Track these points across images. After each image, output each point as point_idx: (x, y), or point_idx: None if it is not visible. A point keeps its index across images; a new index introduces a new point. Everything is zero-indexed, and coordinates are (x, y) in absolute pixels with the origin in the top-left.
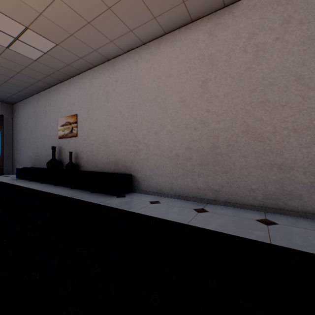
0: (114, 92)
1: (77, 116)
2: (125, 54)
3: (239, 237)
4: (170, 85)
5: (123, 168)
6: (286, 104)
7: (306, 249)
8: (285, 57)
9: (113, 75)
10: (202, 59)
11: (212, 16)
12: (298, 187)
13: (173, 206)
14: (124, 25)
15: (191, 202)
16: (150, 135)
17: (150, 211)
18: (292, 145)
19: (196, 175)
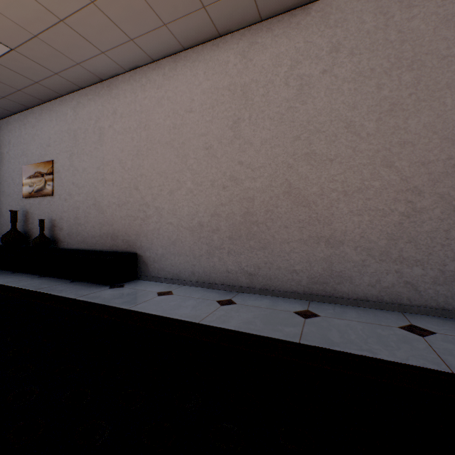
0: (111, 129)
1: (53, 163)
2: (127, 74)
3: (261, 337)
4: (191, 124)
5: (124, 244)
6: (335, 158)
7: (339, 347)
8: (334, 97)
9: (109, 103)
10: (233, 91)
11: (247, 31)
12: (349, 266)
13: (189, 298)
14: (120, 31)
15: (218, 290)
16: (164, 195)
17: (152, 307)
18: (342, 212)
19: (226, 253)
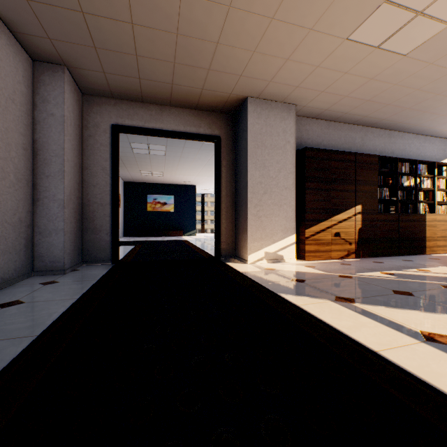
0: None
1: None
2: None
3: (24, 353)
4: None
5: None
6: None
7: (47, 321)
8: None
9: None
10: None
11: None
12: None
13: None
14: None
15: None
16: None
17: None
18: None
19: None
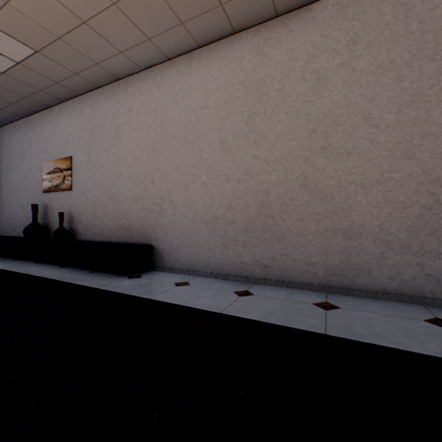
0: (127, 126)
1: (71, 159)
2: (143, 73)
3: (286, 327)
4: (205, 119)
5: (139, 236)
6: (352, 151)
7: (367, 339)
8: (351, 89)
9: (125, 101)
10: (247, 86)
11: (261, 28)
12: (367, 259)
13: (206, 288)
14: (139, 31)
15: (233, 282)
16: (178, 189)
17: (172, 297)
18: (360, 204)
19: (240, 246)
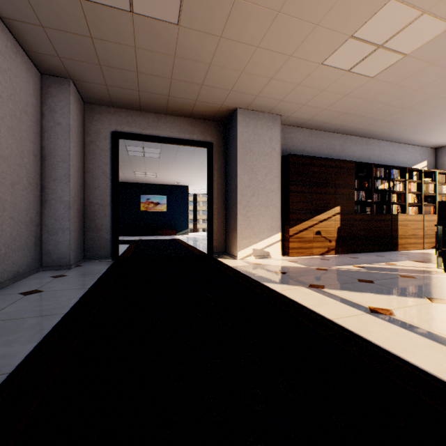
0: None
1: None
2: None
3: (60, 324)
4: None
5: None
6: None
7: (69, 304)
8: None
9: None
10: None
11: None
12: None
13: None
14: None
15: None
16: None
17: None
18: None
19: None
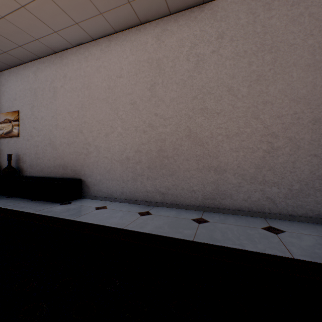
0: (63, 88)
1: (18, 113)
2: (74, 48)
3: (167, 237)
4: (121, 86)
5: (72, 172)
6: (220, 112)
7: (220, 243)
8: (220, 69)
9: (61, 69)
10: (150, 63)
11: (160, 21)
12: (230, 187)
13: (118, 211)
14: (68, 16)
15: (140, 205)
16: (101, 137)
17: (90, 218)
18: (225, 149)
19: (145, 179)
